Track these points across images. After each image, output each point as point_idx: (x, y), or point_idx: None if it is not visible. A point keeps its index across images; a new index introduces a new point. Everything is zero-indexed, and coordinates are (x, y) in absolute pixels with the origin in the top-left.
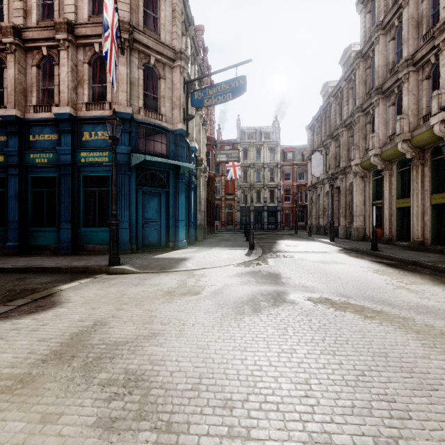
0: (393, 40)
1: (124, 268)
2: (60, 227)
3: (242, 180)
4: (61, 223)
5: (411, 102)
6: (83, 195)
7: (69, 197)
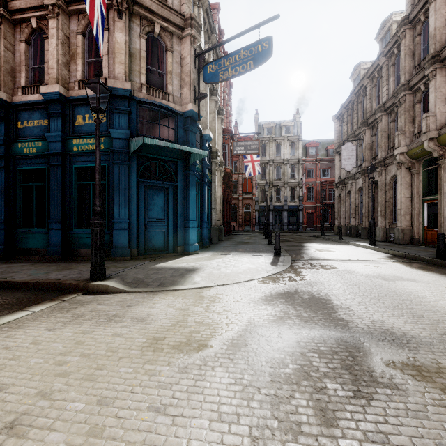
0: None
1: (107, 285)
2: (50, 227)
3: (260, 178)
4: (50, 223)
5: None
6: (76, 190)
7: (59, 193)
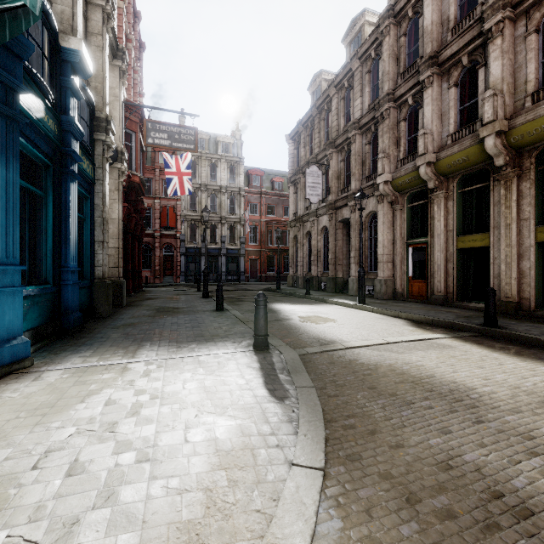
0: None
1: None
2: None
3: (188, 208)
4: None
5: (508, 71)
6: None
7: None
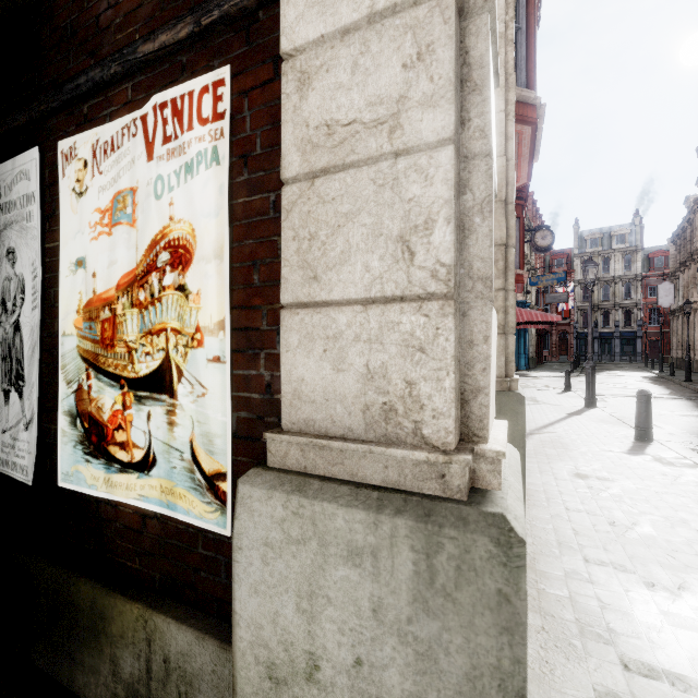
0: None
1: None
2: None
3: (581, 300)
4: None
5: None
6: None
7: None
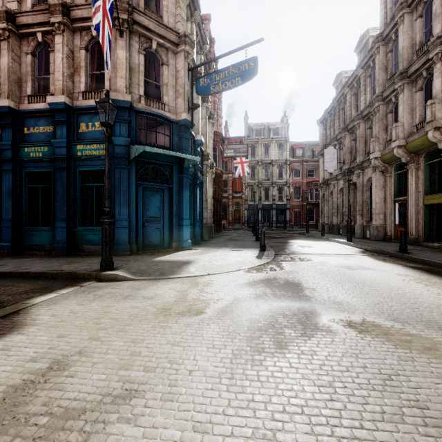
0: (421, 18)
1: (116, 274)
2: (55, 225)
3: (250, 177)
4: (56, 222)
5: None
6: (80, 192)
7: (64, 194)
